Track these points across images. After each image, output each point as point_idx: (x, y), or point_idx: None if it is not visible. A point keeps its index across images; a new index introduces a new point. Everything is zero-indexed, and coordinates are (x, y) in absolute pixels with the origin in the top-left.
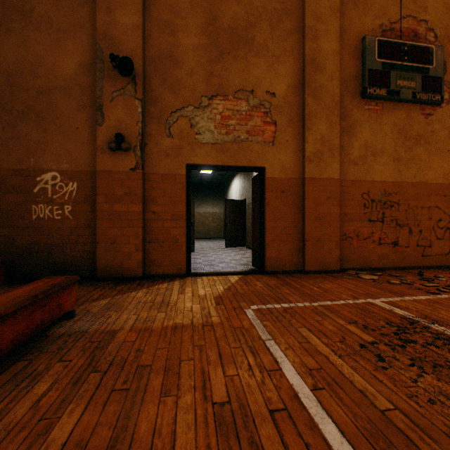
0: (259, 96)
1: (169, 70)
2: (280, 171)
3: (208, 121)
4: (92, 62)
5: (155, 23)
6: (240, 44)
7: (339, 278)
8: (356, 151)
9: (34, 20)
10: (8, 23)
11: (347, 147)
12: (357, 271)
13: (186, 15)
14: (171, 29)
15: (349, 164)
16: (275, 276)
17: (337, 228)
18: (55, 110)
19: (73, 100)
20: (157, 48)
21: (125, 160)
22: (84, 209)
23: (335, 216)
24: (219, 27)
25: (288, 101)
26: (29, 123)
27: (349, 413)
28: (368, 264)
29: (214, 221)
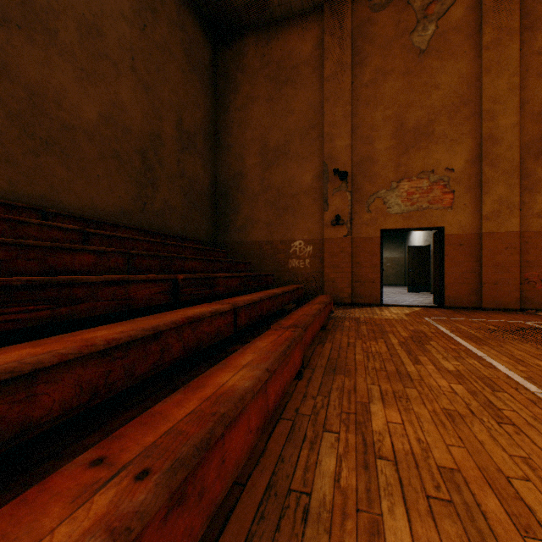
0: (438, 174)
1: (368, 168)
2: (458, 229)
3: (396, 198)
4: (320, 173)
5: (359, 140)
6: (422, 138)
7: (512, 314)
8: (539, 205)
9: (290, 156)
10: (278, 161)
11: (529, 202)
12: (540, 311)
13: (380, 128)
14: (369, 141)
15: (532, 217)
16: (452, 310)
17: (516, 273)
18: (301, 205)
19: (310, 198)
20: (360, 155)
21: (340, 231)
22: (316, 261)
23: (514, 263)
24: (405, 130)
25: (465, 173)
26: (288, 214)
27: (461, 335)
28: None
29: (393, 267)
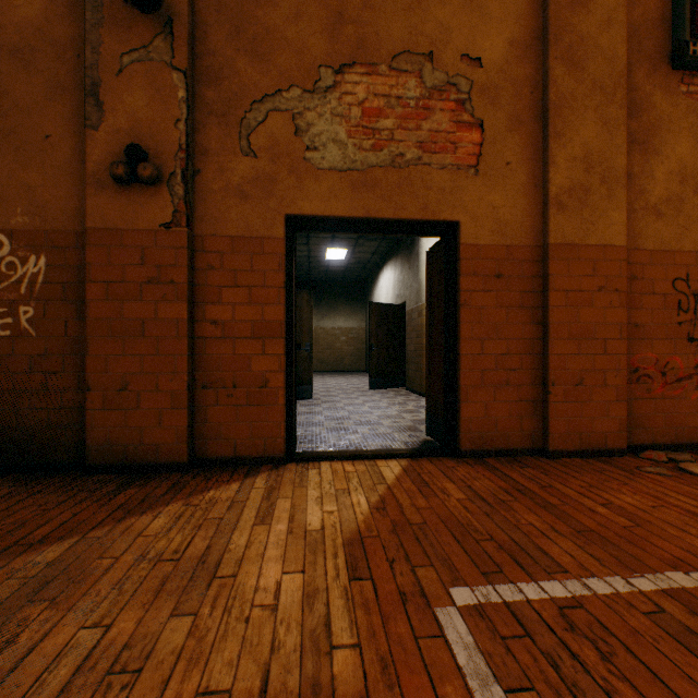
0: (445, 66)
1: (247, 9)
2: (493, 231)
3: (333, 120)
4: None
5: None
6: None
7: (637, 474)
8: (659, 186)
9: None
10: None
11: (641, 177)
12: (665, 451)
13: None
14: None
15: (645, 214)
16: (483, 464)
17: (621, 355)
18: None
19: (38, 76)
20: None
21: (149, 206)
22: (62, 314)
23: (616, 329)
24: None
25: (510, 76)
26: None
27: None
28: (687, 434)
29: (350, 343)
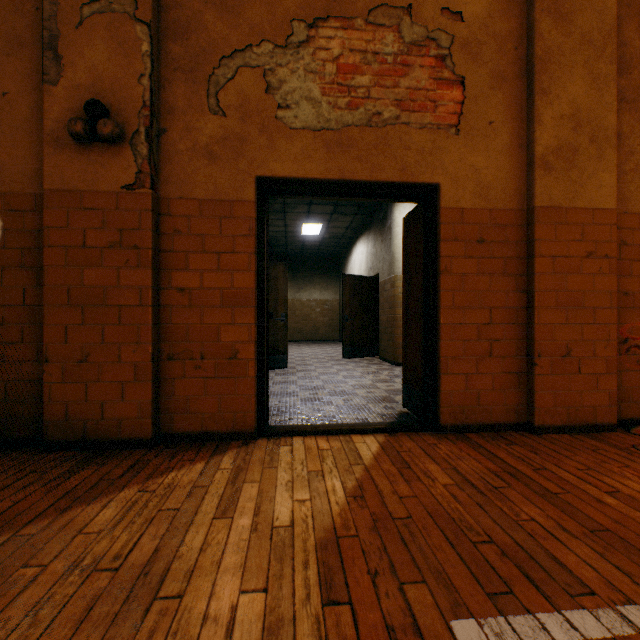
0: (424, 20)
1: None
2: (475, 194)
3: (307, 77)
4: None
5: None
6: None
7: (636, 453)
8: None
9: None
10: None
11: (630, 137)
12: None
13: None
14: None
15: (635, 176)
16: (466, 441)
17: (611, 325)
18: None
19: None
20: None
21: (111, 166)
22: (20, 281)
23: (606, 297)
24: None
25: (493, 31)
26: None
27: None
28: None
29: (324, 314)
